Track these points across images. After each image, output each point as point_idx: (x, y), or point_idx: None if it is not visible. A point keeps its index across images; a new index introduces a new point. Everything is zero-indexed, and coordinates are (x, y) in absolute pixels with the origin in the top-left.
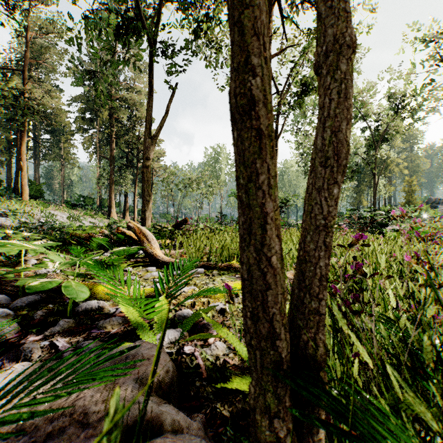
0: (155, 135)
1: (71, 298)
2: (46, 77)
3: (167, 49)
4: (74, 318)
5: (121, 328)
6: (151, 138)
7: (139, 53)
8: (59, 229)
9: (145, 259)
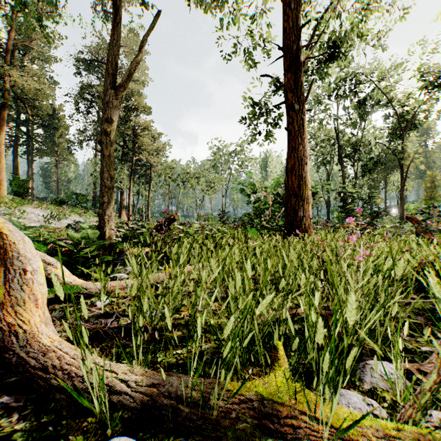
0: (120, 83)
1: None
2: (39, 69)
3: None
4: None
5: None
6: (114, 88)
7: None
8: None
9: None
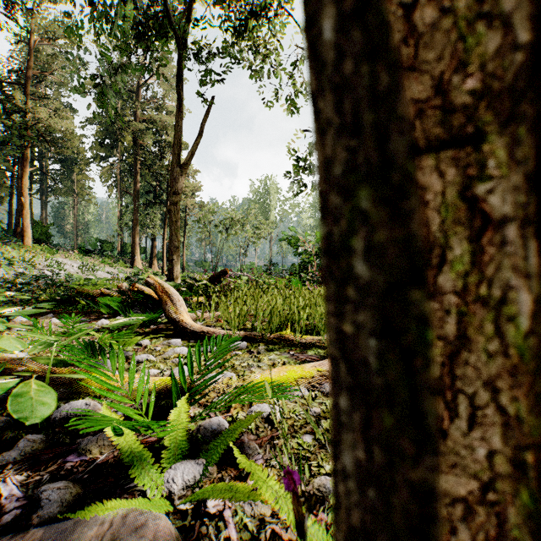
0: (185, 163)
1: (22, 418)
2: (55, 94)
3: (200, 52)
4: (46, 433)
5: (114, 452)
6: (181, 167)
7: (164, 56)
8: (62, 284)
9: (170, 325)
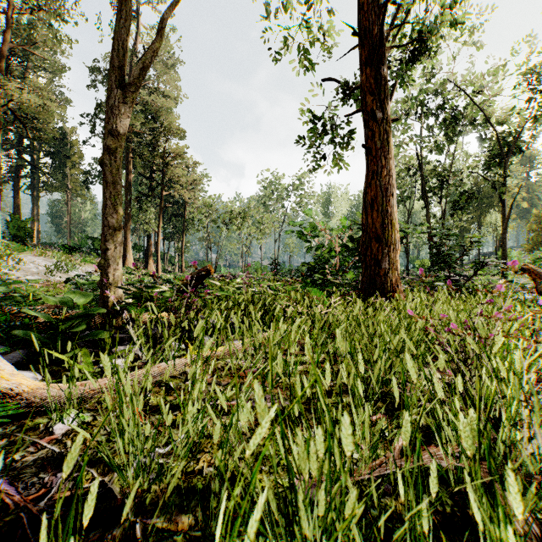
0: (130, 80)
1: None
2: (47, 83)
3: None
4: None
5: None
6: (122, 88)
7: None
8: None
9: None
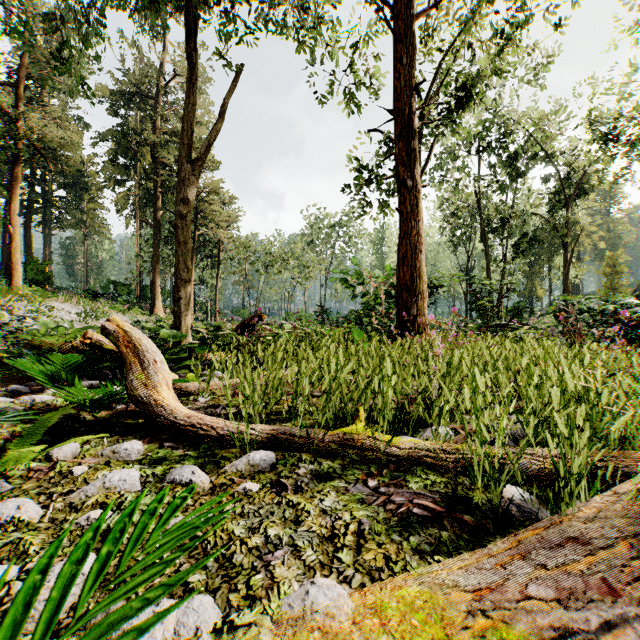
0: (199, 157)
1: None
2: (60, 105)
3: None
4: None
5: None
6: (192, 163)
7: None
8: (11, 334)
9: None
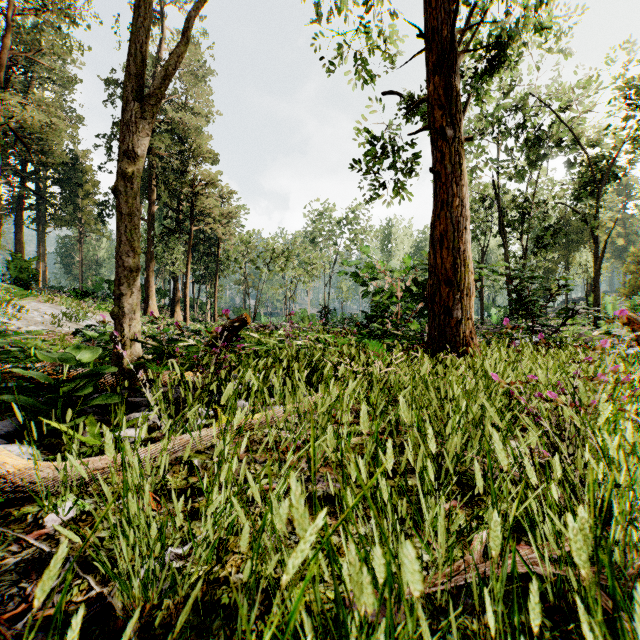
0: (150, 91)
1: None
2: (55, 97)
3: None
4: None
5: None
6: (140, 100)
7: None
8: None
9: None
